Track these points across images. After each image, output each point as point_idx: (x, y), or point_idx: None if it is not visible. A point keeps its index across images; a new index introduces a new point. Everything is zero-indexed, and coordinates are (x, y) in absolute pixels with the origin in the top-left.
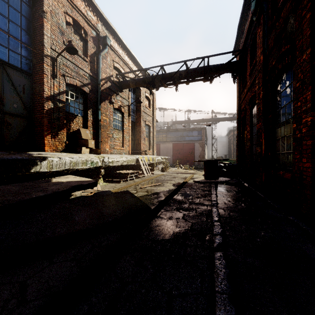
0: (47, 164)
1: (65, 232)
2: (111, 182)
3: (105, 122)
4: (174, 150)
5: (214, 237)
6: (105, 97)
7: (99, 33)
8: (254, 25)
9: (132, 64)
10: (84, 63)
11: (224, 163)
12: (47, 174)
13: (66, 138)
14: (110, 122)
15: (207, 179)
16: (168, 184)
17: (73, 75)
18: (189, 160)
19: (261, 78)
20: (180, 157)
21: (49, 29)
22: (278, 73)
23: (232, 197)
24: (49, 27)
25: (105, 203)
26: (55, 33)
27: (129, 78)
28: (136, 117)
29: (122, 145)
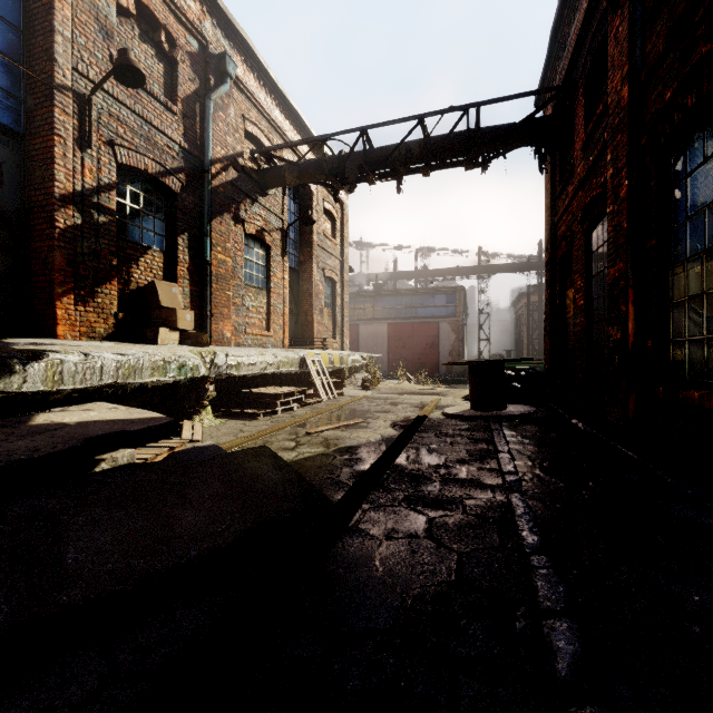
0: (44, 371)
1: (3, 623)
2: (234, 417)
3: (222, 267)
4: (393, 340)
5: (548, 625)
6: (222, 205)
7: (208, 44)
8: (599, 15)
9: (292, 129)
10: (169, 116)
11: (516, 369)
12: (55, 398)
13: (119, 305)
14: (237, 269)
15: (478, 410)
16: (380, 423)
17: (138, 144)
18: (427, 363)
19: (623, 146)
20: (407, 355)
21: (70, 20)
22: (681, 122)
23: (554, 461)
24: (71, 14)
25: (187, 490)
26: (87, 31)
27: (282, 159)
28: (302, 260)
29: (267, 326)
